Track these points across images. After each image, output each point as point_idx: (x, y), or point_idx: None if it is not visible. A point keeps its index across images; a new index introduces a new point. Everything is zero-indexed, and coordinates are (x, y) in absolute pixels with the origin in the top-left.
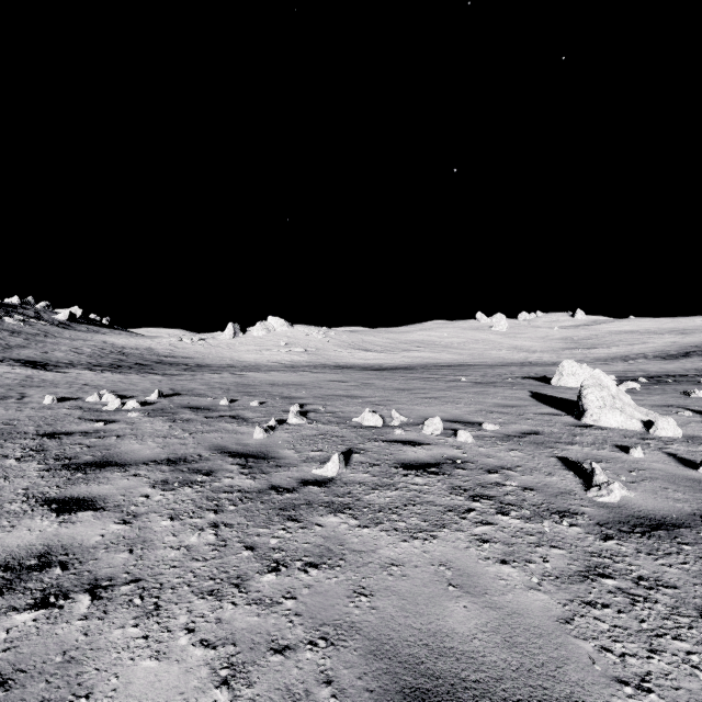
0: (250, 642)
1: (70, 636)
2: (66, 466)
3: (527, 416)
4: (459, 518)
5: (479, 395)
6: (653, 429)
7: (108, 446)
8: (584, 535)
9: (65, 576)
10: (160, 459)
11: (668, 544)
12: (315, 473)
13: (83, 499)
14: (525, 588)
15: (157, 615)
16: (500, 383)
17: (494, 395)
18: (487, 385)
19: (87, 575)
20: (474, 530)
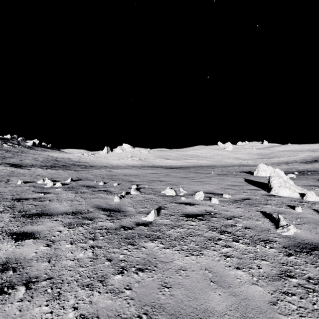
0: (106, 316)
1: (12, 312)
2: (23, 215)
3: (243, 190)
4: (214, 243)
5: (220, 180)
6: (305, 197)
7: (44, 205)
8: (277, 253)
9: (14, 275)
10: (69, 212)
11: None
12: (143, 219)
13: (29, 233)
14: (250, 283)
15: (58, 299)
16: (230, 174)
17: (227, 180)
18: (224, 175)
19: (25, 275)
20: (222, 250)
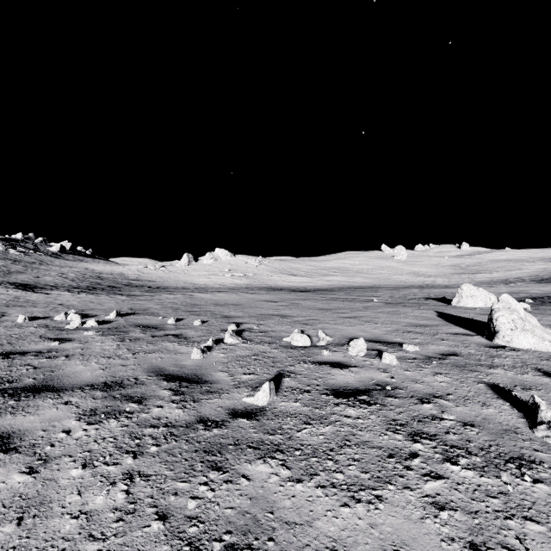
0: None
1: None
2: (3, 391)
3: (440, 336)
4: (402, 467)
5: (392, 315)
6: None
7: (53, 368)
8: None
9: None
10: (97, 382)
11: None
12: (245, 401)
13: (1, 435)
14: None
15: None
16: (407, 303)
17: (405, 315)
18: (397, 305)
19: None
20: (424, 487)
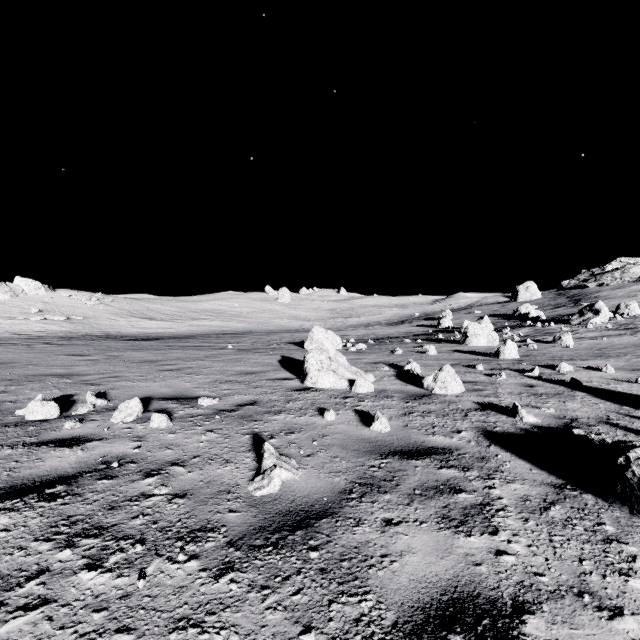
0: None
1: None
2: None
3: (258, 383)
4: None
5: (231, 363)
6: (354, 387)
7: None
8: (193, 577)
9: None
10: None
11: (296, 556)
12: None
13: None
14: None
15: None
16: (263, 349)
17: (245, 362)
18: (249, 352)
19: None
20: None
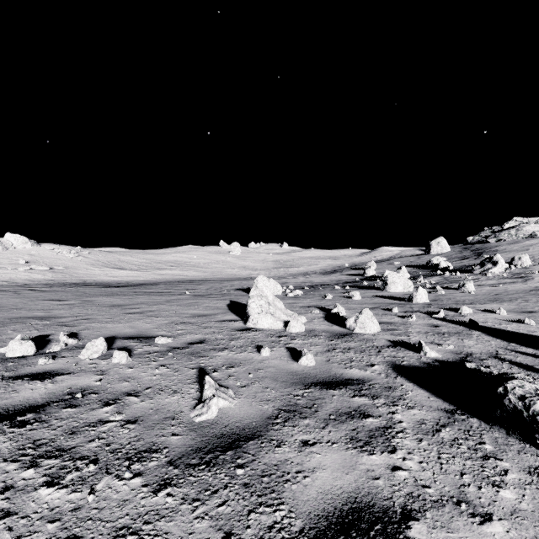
0: None
1: None
2: None
3: (208, 324)
4: None
5: (187, 307)
6: (288, 327)
7: None
8: (136, 492)
9: None
10: None
11: (225, 473)
12: None
13: None
14: None
15: None
16: (215, 294)
17: (199, 306)
18: (203, 297)
19: None
20: None
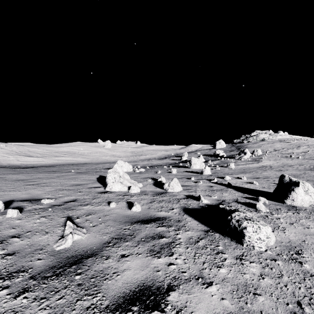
0: None
1: None
2: None
3: (81, 190)
4: None
5: (70, 179)
6: (130, 190)
7: None
8: (1, 299)
9: None
10: None
11: (67, 279)
12: None
13: None
14: None
15: None
16: (91, 172)
17: (78, 179)
18: (82, 173)
19: None
20: None
